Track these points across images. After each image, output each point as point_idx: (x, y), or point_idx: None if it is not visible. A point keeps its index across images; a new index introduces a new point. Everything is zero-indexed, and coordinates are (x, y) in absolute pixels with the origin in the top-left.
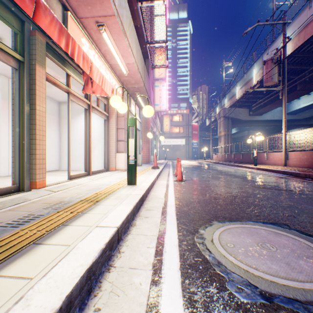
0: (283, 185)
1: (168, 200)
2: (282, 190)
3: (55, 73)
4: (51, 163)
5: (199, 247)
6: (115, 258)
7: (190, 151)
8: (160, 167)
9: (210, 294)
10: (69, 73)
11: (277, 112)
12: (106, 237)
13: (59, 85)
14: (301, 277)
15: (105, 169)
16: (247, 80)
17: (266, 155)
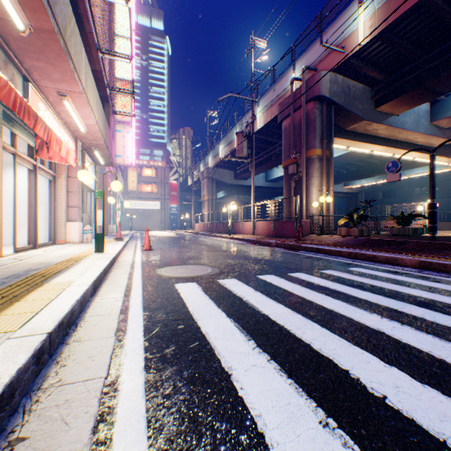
0: (233, 249)
1: (136, 261)
2: (227, 251)
3: None
4: None
5: (153, 273)
6: (107, 278)
7: (167, 218)
8: (126, 239)
9: (153, 279)
10: (17, 132)
11: (261, 178)
12: (103, 268)
13: (9, 148)
14: (192, 274)
15: (52, 242)
16: (230, 141)
17: (241, 225)
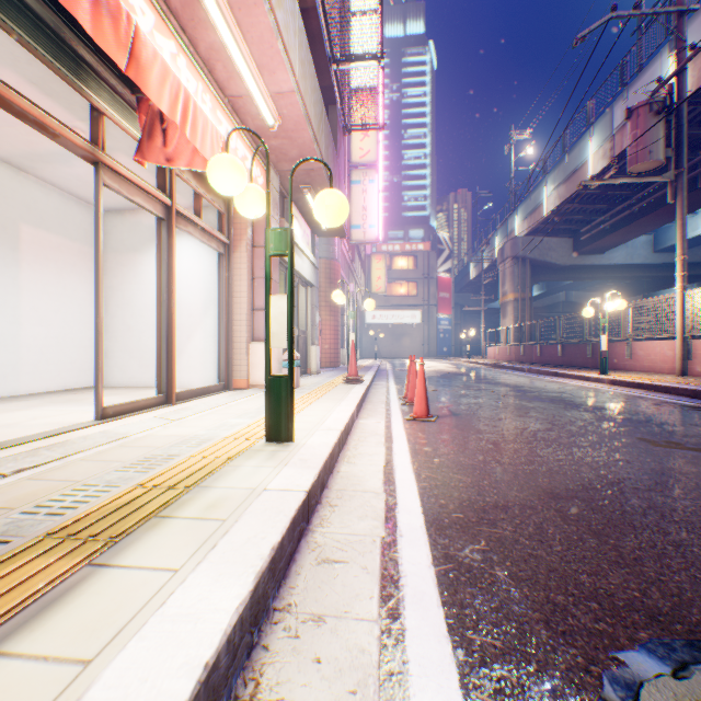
0: None
1: (400, 501)
2: None
3: (68, 114)
4: (80, 369)
5: None
6: None
7: (432, 338)
8: (365, 378)
9: None
10: (99, 103)
11: (639, 245)
12: None
13: (59, 132)
14: None
15: (219, 385)
16: (573, 169)
17: (628, 348)
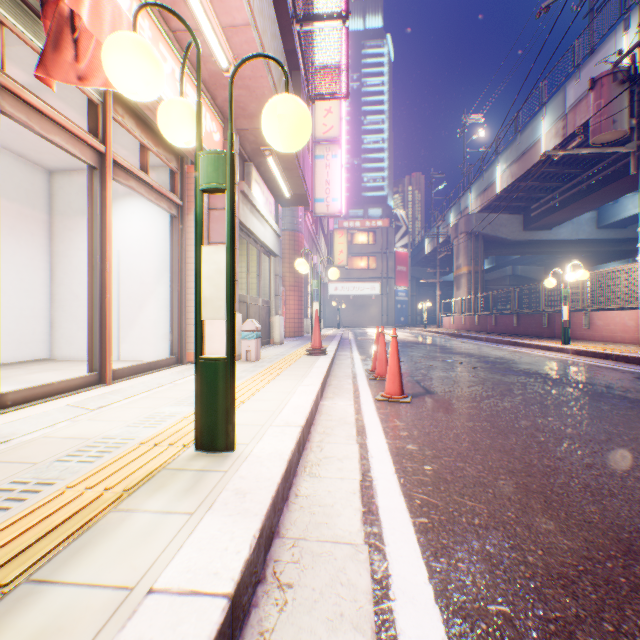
0: None
1: (393, 567)
2: None
3: None
4: (20, 341)
5: None
6: None
7: (390, 309)
8: (329, 349)
9: None
10: None
11: (584, 222)
12: None
13: None
14: None
15: (171, 358)
16: (525, 148)
17: (586, 318)
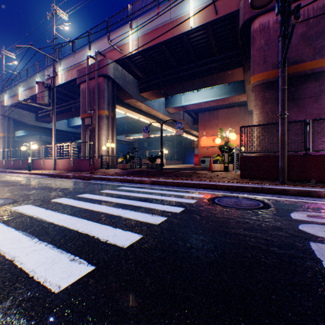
0: (33, 182)
1: None
2: (25, 185)
3: None
4: None
5: None
6: None
7: None
8: None
9: None
10: None
11: (64, 123)
12: None
13: None
14: None
15: None
16: (32, 86)
17: (43, 162)
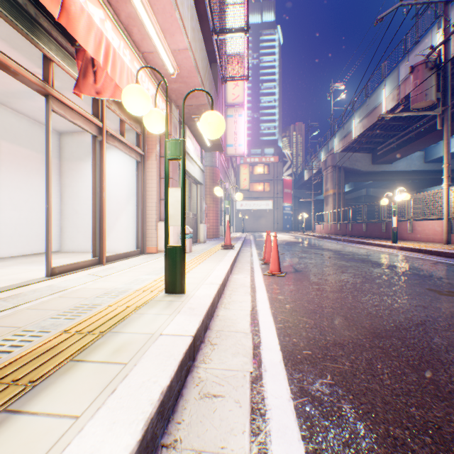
0: None
1: (263, 340)
2: None
3: (29, 63)
4: (43, 240)
5: None
6: None
7: (279, 219)
8: (236, 245)
9: None
10: (48, 53)
11: (415, 158)
12: None
13: (18, 71)
14: None
15: (137, 250)
16: (372, 108)
17: (410, 226)
